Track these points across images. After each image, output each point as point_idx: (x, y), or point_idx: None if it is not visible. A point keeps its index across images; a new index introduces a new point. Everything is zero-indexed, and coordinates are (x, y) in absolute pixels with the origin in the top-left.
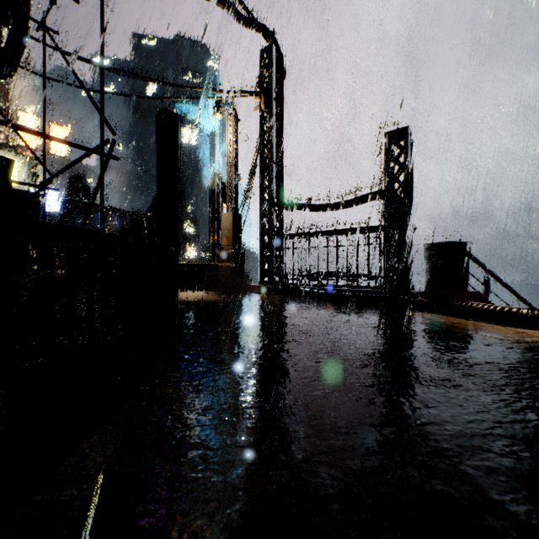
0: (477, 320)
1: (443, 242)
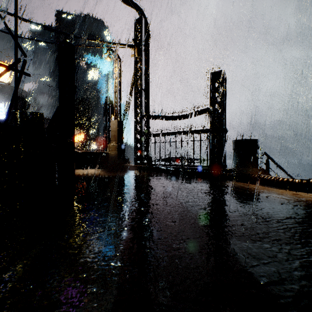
0: (267, 186)
1: (244, 139)
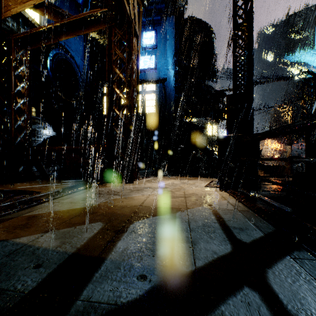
0: None
1: None
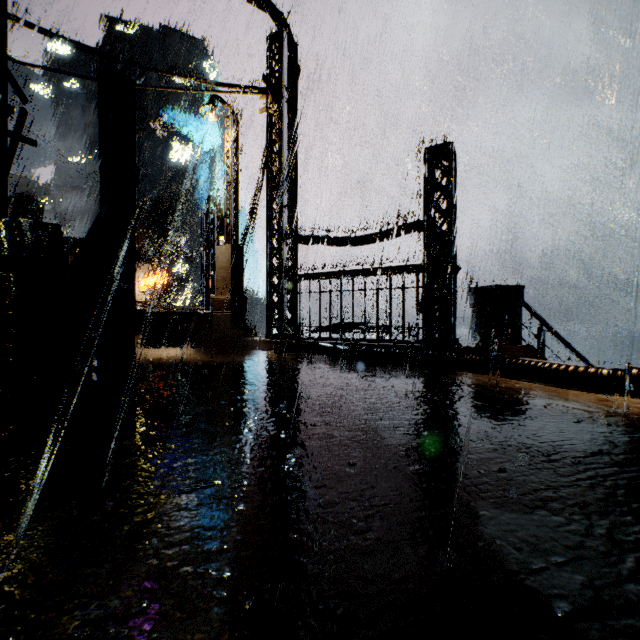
0: (543, 383)
1: (493, 286)
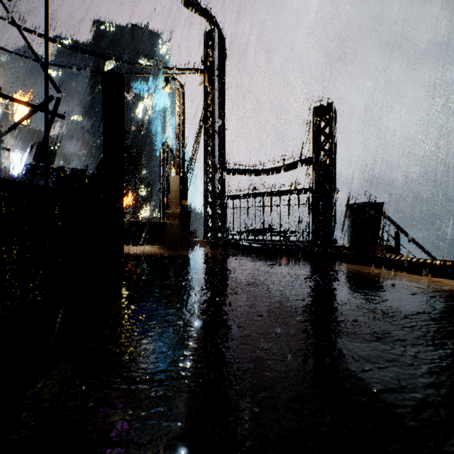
0: (395, 270)
1: (362, 203)
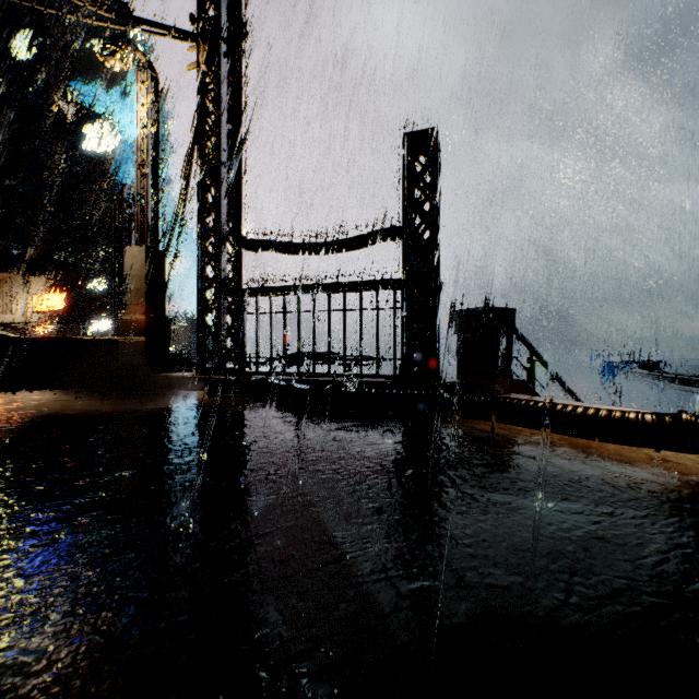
0: (564, 432)
1: (483, 308)
